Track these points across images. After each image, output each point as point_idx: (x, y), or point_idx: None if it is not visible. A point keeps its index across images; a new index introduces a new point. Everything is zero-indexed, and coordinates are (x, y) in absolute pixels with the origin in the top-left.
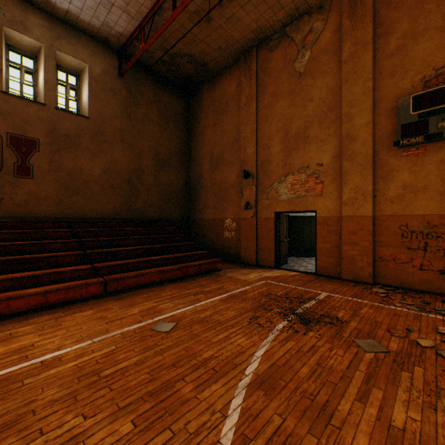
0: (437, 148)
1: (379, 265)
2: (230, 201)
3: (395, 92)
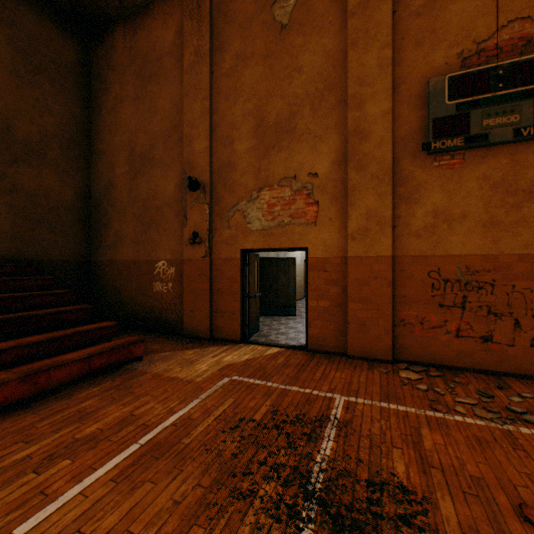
0: (479, 158)
1: (401, 332)
2: (165, 230)
3: (423, 70)
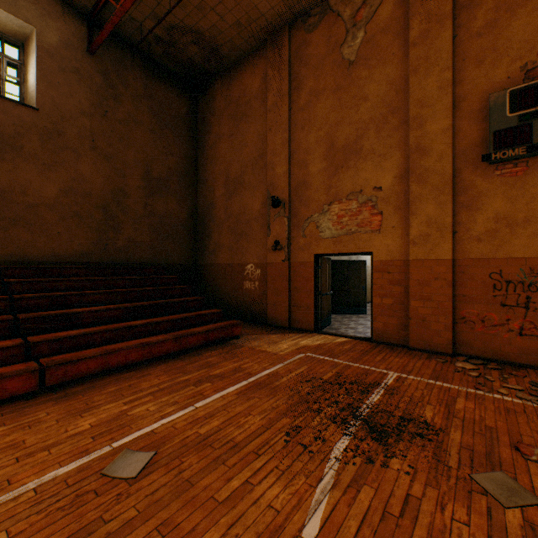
0: None
1: (462, 329)
2: (253, 239)
3: (484, 87)
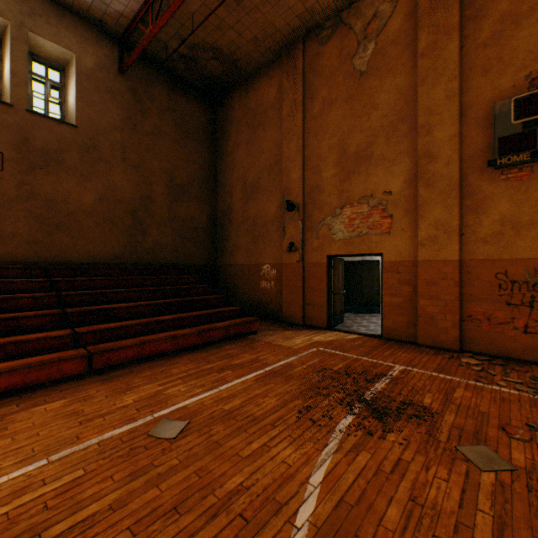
0: None
1: (468, 327)
2: (269, 241)
3: (489, 95)
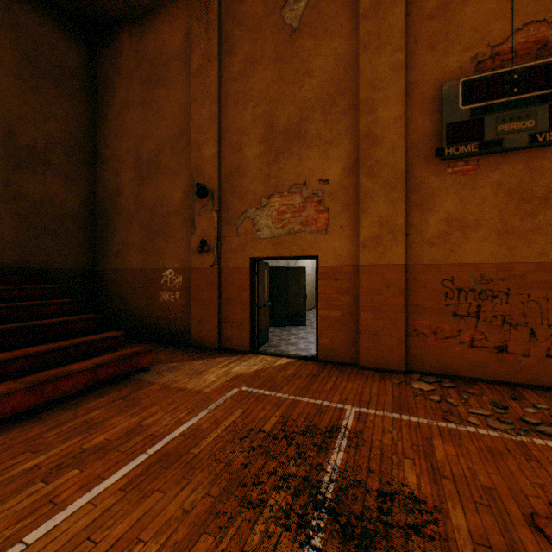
0: (494, 164)
1: (414, 343)
2: (172, 238)
3: (436, 75)
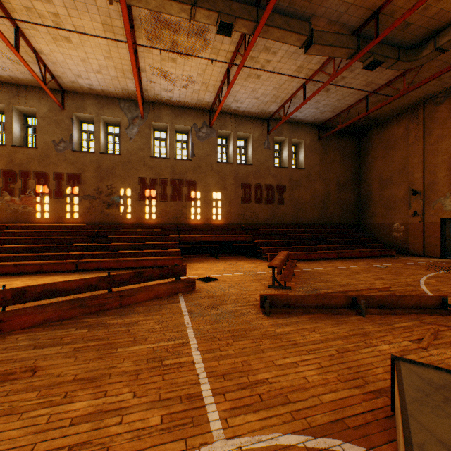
0: None
1: None
2: (398, 210)
3: None
